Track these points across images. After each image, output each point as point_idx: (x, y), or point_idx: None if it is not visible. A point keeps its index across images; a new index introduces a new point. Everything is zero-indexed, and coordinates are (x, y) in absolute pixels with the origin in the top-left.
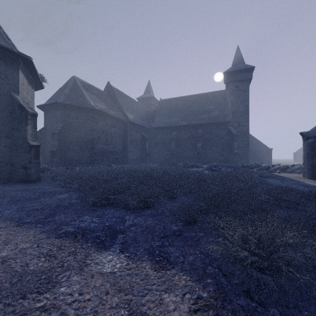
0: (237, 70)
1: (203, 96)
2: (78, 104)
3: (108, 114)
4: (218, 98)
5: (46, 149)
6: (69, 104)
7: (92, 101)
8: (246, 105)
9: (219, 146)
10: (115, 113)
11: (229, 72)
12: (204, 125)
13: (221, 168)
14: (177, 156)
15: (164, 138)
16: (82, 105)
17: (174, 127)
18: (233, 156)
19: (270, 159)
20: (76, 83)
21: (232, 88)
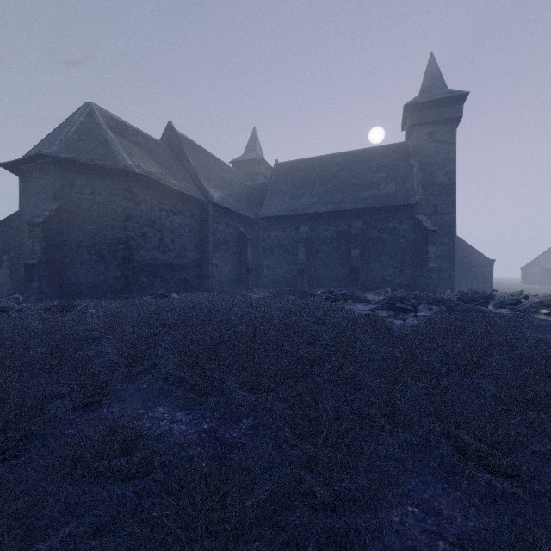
0: (431, 101)
1: (362, 154)
2: (92, 160)
3: (165, 185)
4: (392, 157)
5: (22, 260)
6: (72, 161)
7: (128, 156)
8: (450, 172)
9: (397, 255)
10: (182, 185)
11: (415, 104)
12: (365, 212)
13: (417, 305)
14: (310, 275)
15: (284, 239)
16: (101, 163)
17: (304, 215)
18: (427, 276)
19: (490, 280)
20: (93, 116)
21: (421, 138)
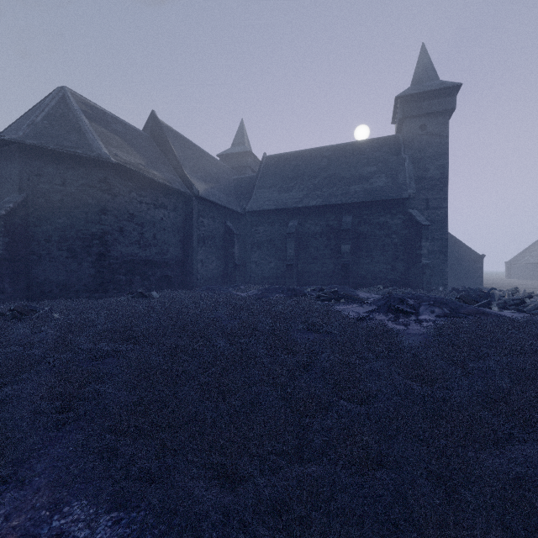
0: (423, 93)
1: (352, 147)
2: (62, 147)
3: (145, 177)
4: (383, 150)
5: None
6: (40, 148)
7: (104, 144)
8: (442, 166)
9: (389, 251)
10: (164, 177)
11: (407, 96)
12: (356, 206)
13: (417, 307)
14: (299, 271)
15: (272, 234)
16: (73, 151)
17: (293, 210)
18: (421, 272)
19: (480, 275)
20: (66, 101)
21: (412, 130)
